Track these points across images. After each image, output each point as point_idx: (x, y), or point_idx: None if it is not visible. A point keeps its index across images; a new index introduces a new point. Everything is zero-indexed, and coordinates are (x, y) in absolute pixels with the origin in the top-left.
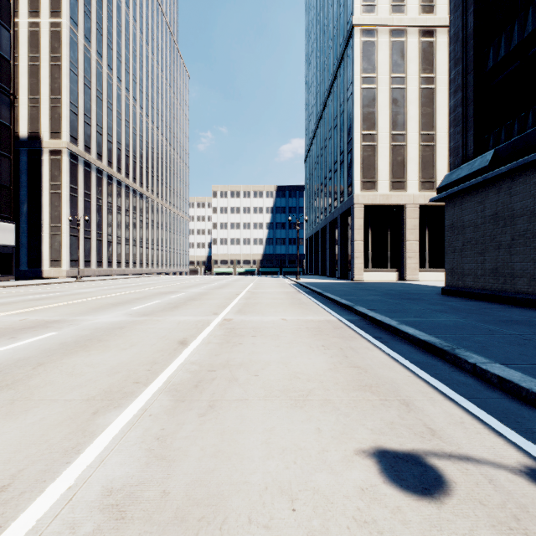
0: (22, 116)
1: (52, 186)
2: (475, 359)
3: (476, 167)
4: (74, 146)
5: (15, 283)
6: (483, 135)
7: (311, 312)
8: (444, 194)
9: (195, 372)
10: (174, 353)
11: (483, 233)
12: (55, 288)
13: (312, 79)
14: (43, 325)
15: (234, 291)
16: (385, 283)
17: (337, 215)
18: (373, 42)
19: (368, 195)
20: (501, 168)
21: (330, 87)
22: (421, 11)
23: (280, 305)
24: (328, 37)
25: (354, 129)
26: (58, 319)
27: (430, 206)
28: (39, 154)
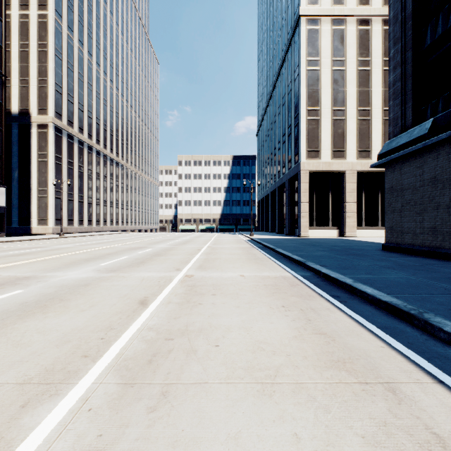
0: (13, 95)
1: (39, 155)
2: (450, 327)
3: (416, 135)
4: (59, 121)
5: (5, 239)
6: (421, 106)
7: (267, 268)
8: (384, 160)
9: (151, 341)
10: (132, 316)
11: (422, 195)
12: (39, 244)
13: (263, 64)
14: (12, 282)
15: (196, 246)
16: (328, 239)
17: (285, 180)
18: (316, 30)
19: (312, 163)
20: (440, 135)
21: (279, 70)
22: (359, 3)
23: (238, 260)
24: (277, 27)
25: (300, 105)
26: (29, 275)
27: (366, 172)
28: (29, 128)
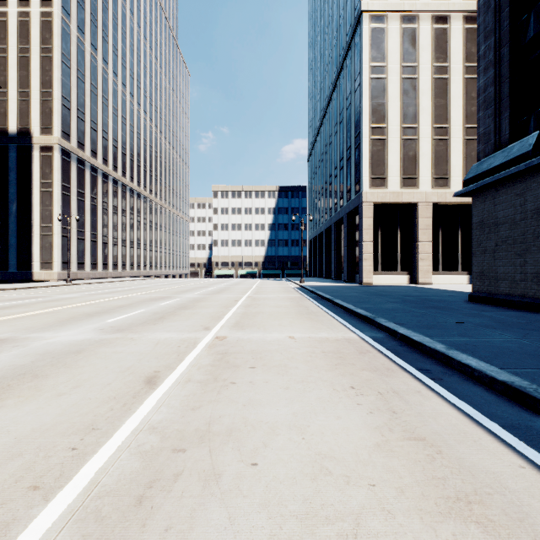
0: (11, 111)
1: (43, 184)
2: None
3: (515, 154)
4: (67, 143)
5: None
6: (521, 117)
7: (324, 326)
8: (473, 187)
9: (150, 454)
10: (130, 405)
11: (523, 230)
12: (37, 293)
13: (316, 74)
14: None
15: (233, 296)
16: (397, 287)
17: (343, 215)
18: (382, 29)
19: (377, 193)
20: None
21: (335, 80)
22: None
23: (286, 315)
24: (333, 27)
25: (363, 122)
26: (6, 337)
27: (444, 204)
28: (29, 150)
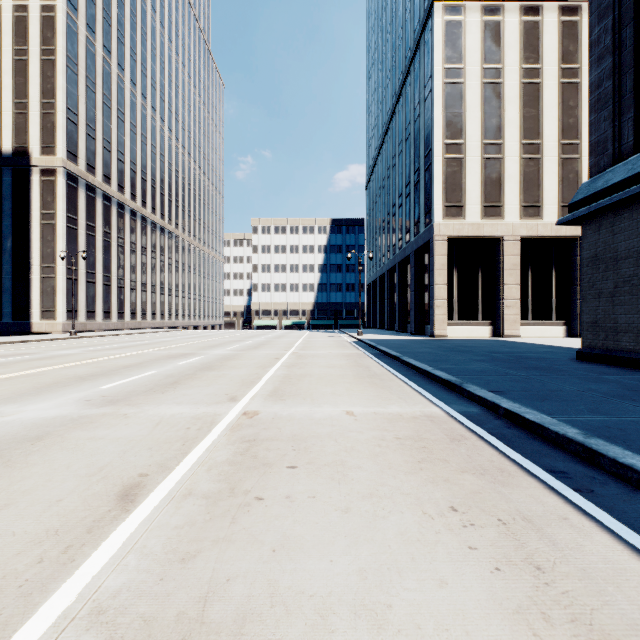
0: (5, 126)
1: (43, 215)
2: None
3: None
4: (73, 165)
5: None
6: None
7: (394, 396)
8: (584, 211)
9: None
10: (77, 549)
11: None
12: (29, 348)
13: (376, 83)
14: None
15: (274, 352)
16: (478, 341)
17: (409, 252)
18: (459, 22)
19: (452, 224)
20: None
21: (400, 88)
22: None
23: (341, 379)
24: (398, 24)
25: (435, 137)
26: None
27: (535, 239)
28: (27, 174)
